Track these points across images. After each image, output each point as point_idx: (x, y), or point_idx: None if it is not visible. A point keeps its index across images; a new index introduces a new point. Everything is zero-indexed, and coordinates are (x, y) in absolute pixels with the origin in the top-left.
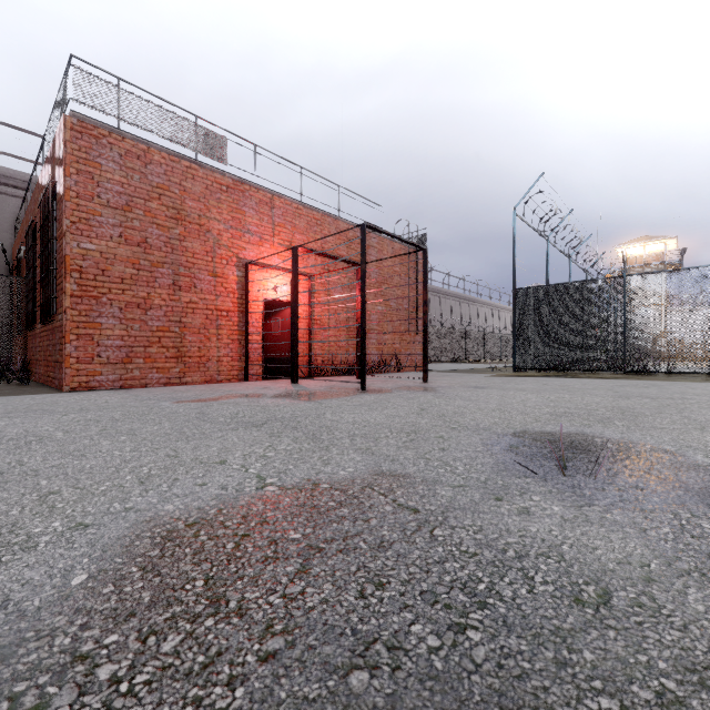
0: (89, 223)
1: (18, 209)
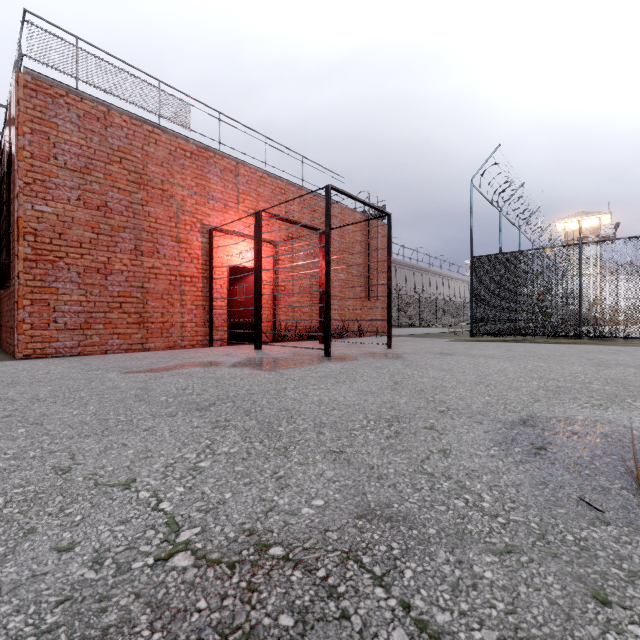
0: (44, 185)
1: None
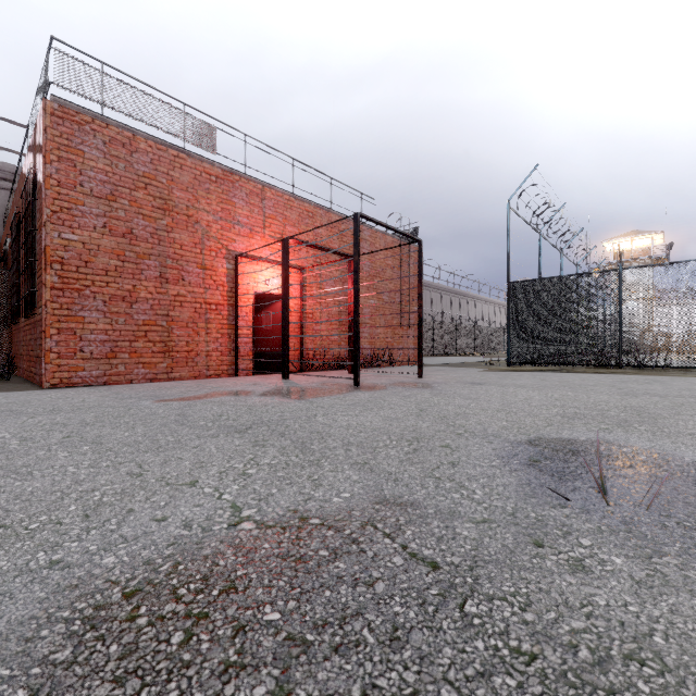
0: (71, 213)
1: (7, 201)
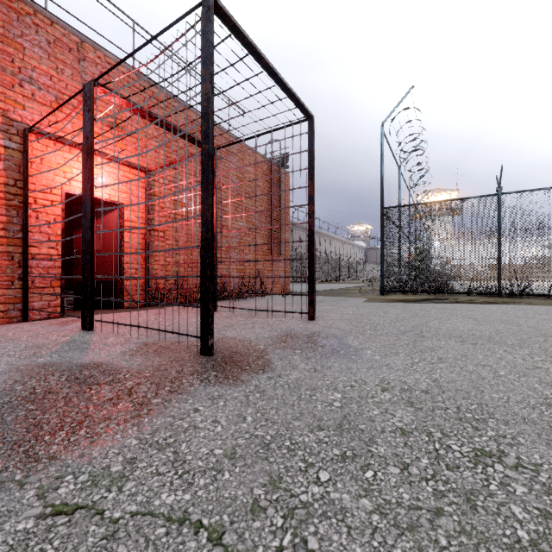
0: None
1: None
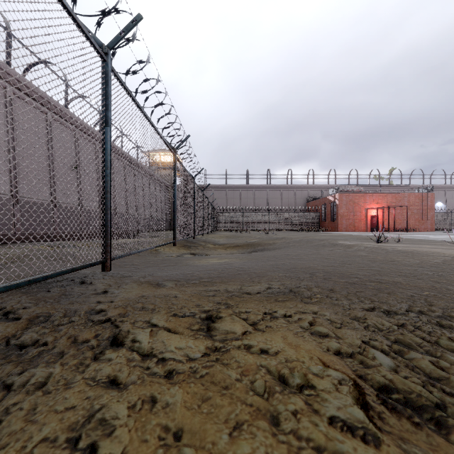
0: (341, 208)
1: (306, 193)
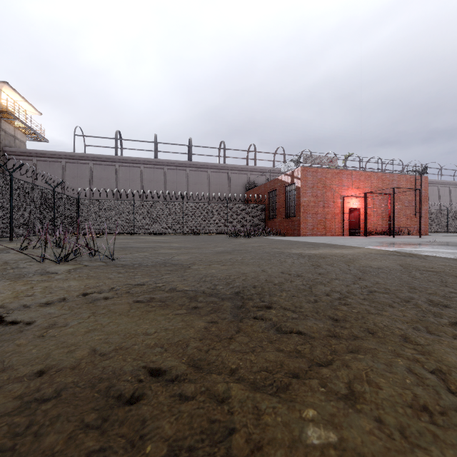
0: (305, 193)
1: (245, 178)
